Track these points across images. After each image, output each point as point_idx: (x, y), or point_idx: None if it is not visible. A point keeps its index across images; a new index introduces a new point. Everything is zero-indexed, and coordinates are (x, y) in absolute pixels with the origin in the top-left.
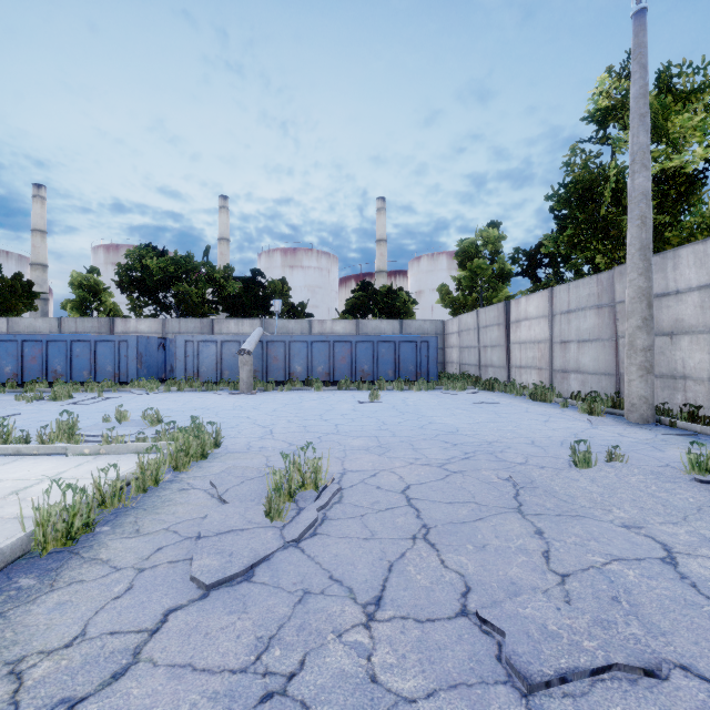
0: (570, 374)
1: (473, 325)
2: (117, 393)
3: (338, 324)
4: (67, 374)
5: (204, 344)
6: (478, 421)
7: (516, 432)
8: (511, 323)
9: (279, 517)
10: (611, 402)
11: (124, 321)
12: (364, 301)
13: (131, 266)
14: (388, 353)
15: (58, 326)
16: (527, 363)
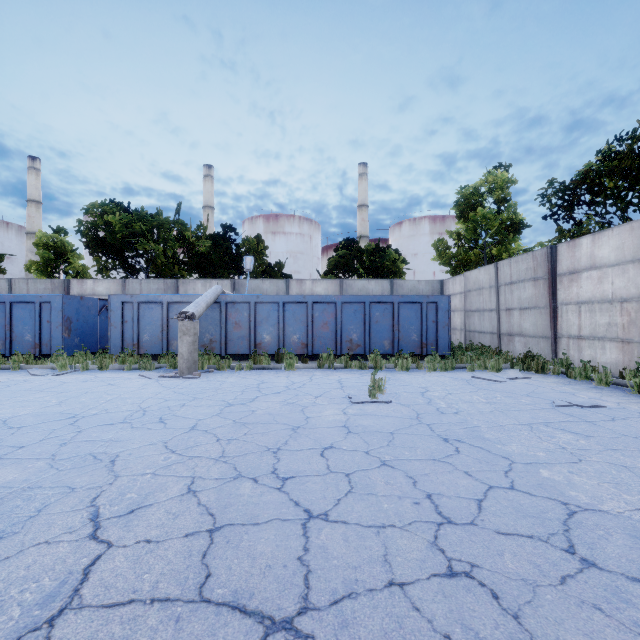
0: None
1: (488, 283)
2: (14, 372)
3: (319, 285)
4: None
5: (146, 306)
6: None
7: None
8: (560, 275)
9: None
10: None
11: (80, 282)
12: (348, 259)
13: (93, 223)
14: (384, 317)
15: (8, 288)
16: (595, 332)
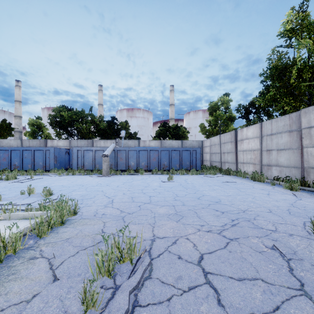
0: (272, 167)
1: (217, 142)
2: (42, 176)
3: (152, 142)
4: (20, 166)
5: (86, 151)
6: (230, 194)
7: (255, 202)
8: (238, 141)
9: (92, 306)
10: (300, 182)
11: (51, 141)
12: (164, 131)
13: (55, 115)
14: (176, 156)
15: (20, 143)
16: (247, 161)
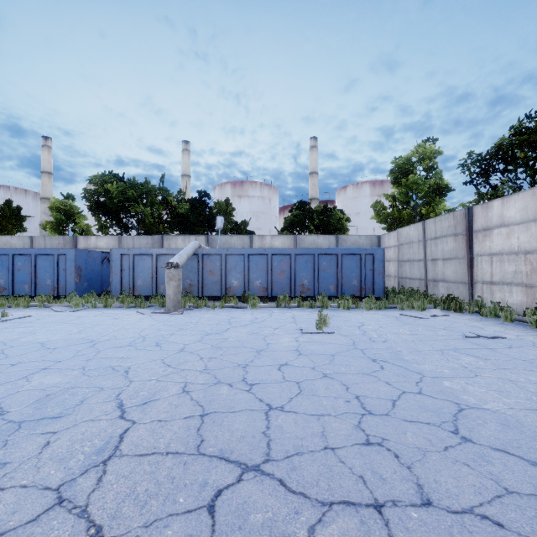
0: None
1: (417, 237)
2: (40, 309)
3: (277, 239)
4: (9, 287)
5: (140, 257)
6: None
7: None
8: (476, 232)
9: None
10: None
11: (86, 238)
12: (301, 218)
13: (95, 191)
14: (330, 266)
15: (30, 243)
16: (504, 278)
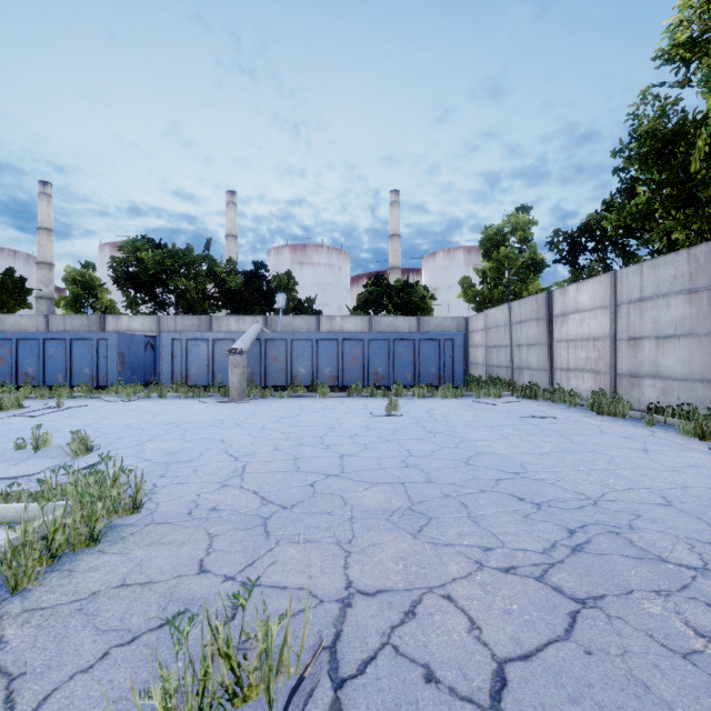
0: (644, 379)
1: (503, 321)
2: (87, 400)
3: (349, 321)
4: (39, 377)
5: (194, 343)
6: (546, 449)
7: (619, 474)
8: (555, 317)
9: None
10: None
11: (116, 318)
12: (377, 296)
13: (125, 260)
14: (406, 353)
15: (45, 324)
16: (578, 365)
